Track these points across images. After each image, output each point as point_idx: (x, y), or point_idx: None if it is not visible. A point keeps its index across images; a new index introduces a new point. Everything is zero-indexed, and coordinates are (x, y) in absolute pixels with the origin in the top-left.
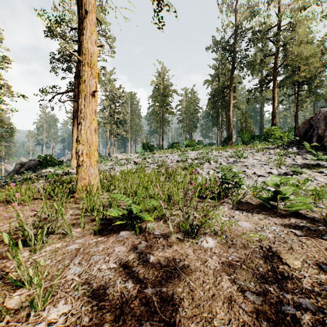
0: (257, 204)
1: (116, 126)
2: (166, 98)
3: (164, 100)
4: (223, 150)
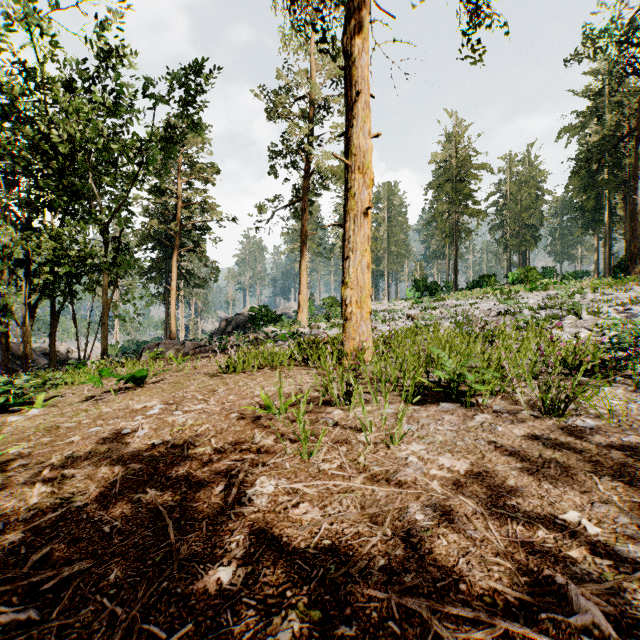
0: None
1: None
2: (464, 184)
3: (459, 190)
4: (615, 289)
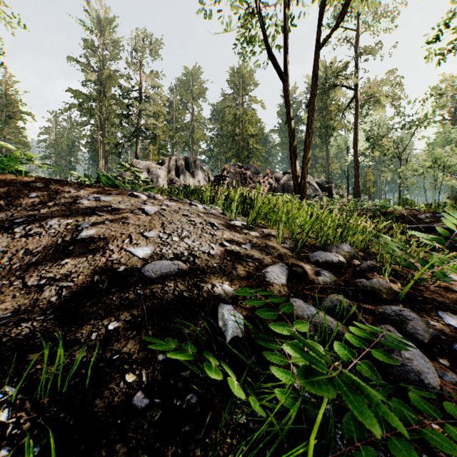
0: None
1: None
2: (13, 120)
3: (9, 123)
4: None
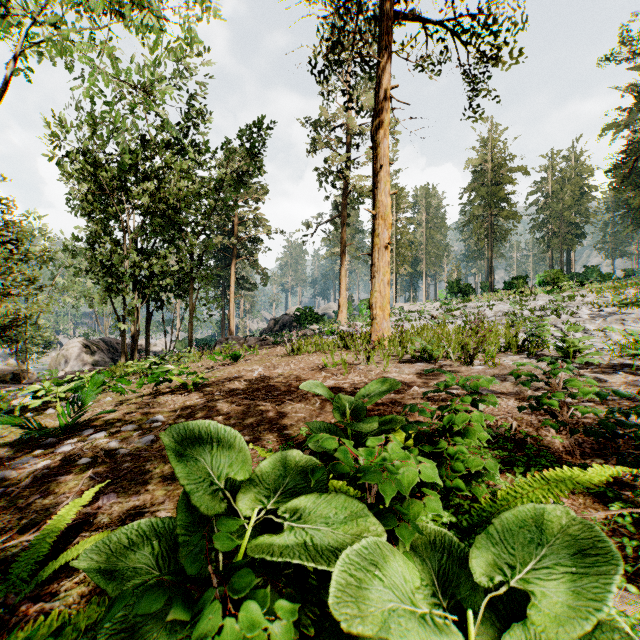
0: (559, 356)
1: (399, 255)
2: (499, 187)
3: (494, 193)
4: (610, 293)
